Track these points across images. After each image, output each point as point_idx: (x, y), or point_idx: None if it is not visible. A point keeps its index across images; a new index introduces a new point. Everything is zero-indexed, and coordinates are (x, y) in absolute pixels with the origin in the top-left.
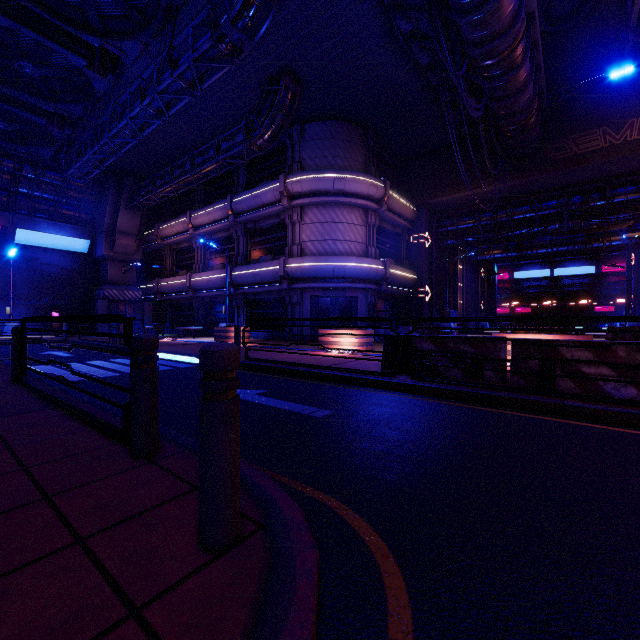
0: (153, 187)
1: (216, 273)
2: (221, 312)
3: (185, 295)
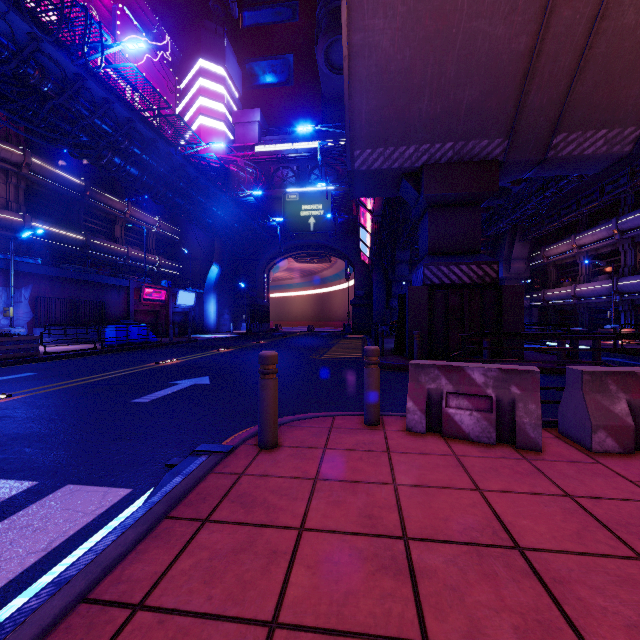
0: (542, 225)
1: (600, 284)
2: (606, 316)
3: (569, 302)
